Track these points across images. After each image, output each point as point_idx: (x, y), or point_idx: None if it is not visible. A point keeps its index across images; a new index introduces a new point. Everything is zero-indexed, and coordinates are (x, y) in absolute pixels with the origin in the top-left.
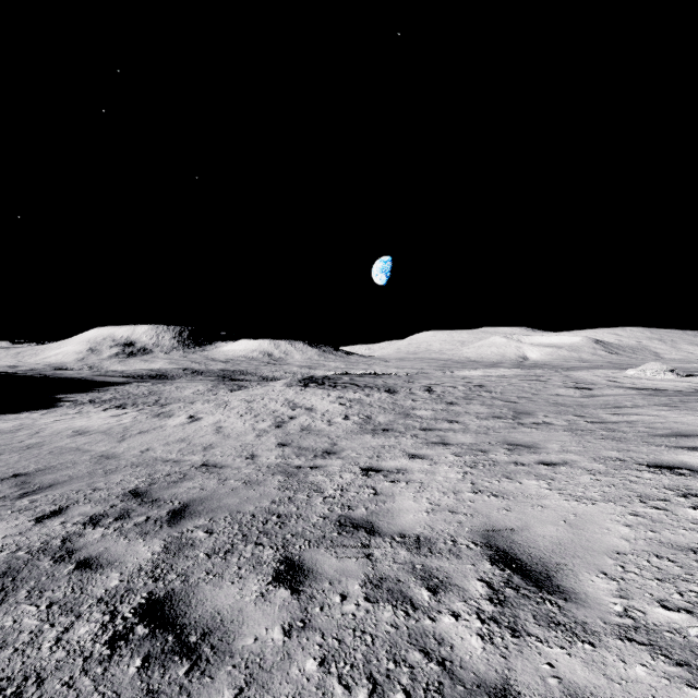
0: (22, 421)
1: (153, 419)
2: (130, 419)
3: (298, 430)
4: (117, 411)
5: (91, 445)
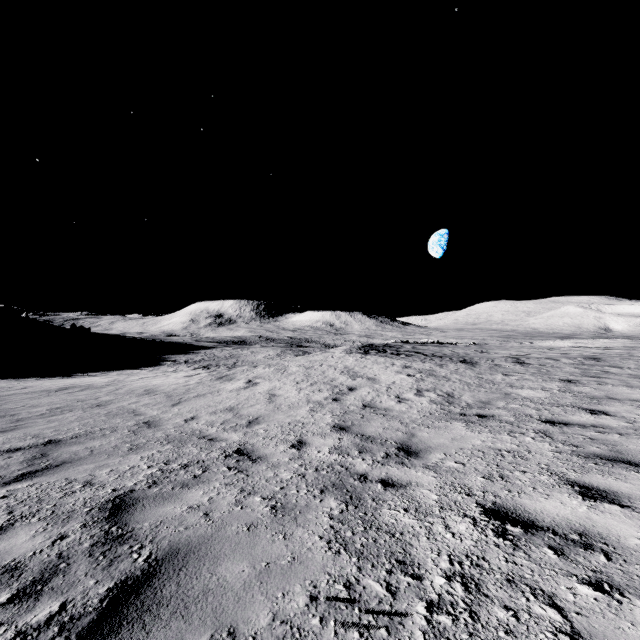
0: (118, 377)
1: (215, 381)
2: (196, 380)
3: (359, 406)
4: (193, 372)
5: (147, 407)
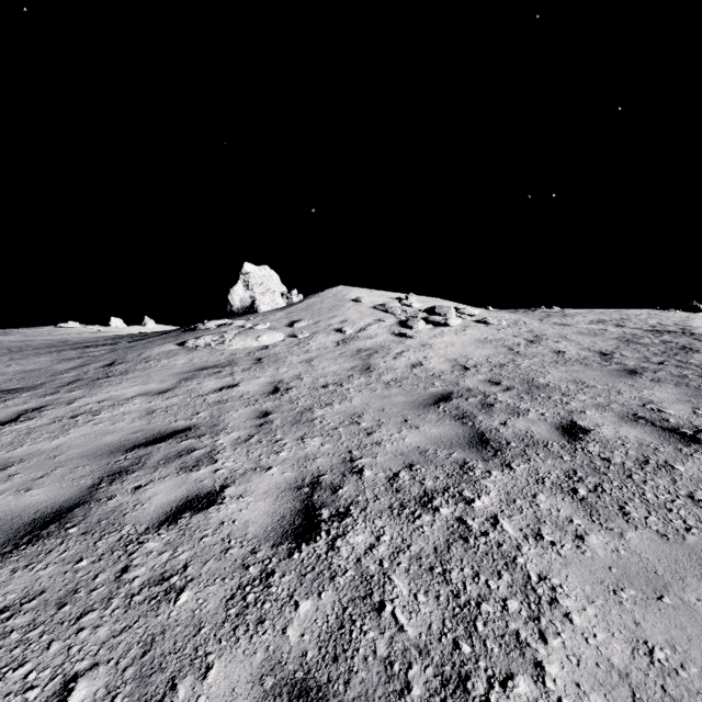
0: None
1: None
2: None
3: None
4: None
5: None
